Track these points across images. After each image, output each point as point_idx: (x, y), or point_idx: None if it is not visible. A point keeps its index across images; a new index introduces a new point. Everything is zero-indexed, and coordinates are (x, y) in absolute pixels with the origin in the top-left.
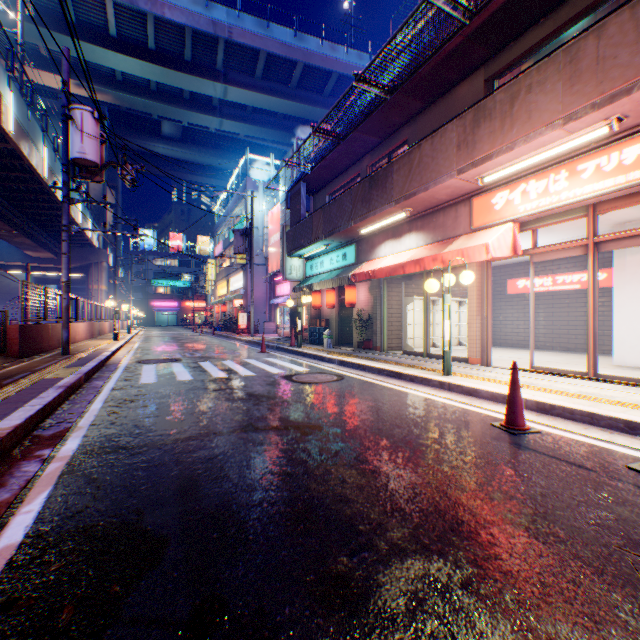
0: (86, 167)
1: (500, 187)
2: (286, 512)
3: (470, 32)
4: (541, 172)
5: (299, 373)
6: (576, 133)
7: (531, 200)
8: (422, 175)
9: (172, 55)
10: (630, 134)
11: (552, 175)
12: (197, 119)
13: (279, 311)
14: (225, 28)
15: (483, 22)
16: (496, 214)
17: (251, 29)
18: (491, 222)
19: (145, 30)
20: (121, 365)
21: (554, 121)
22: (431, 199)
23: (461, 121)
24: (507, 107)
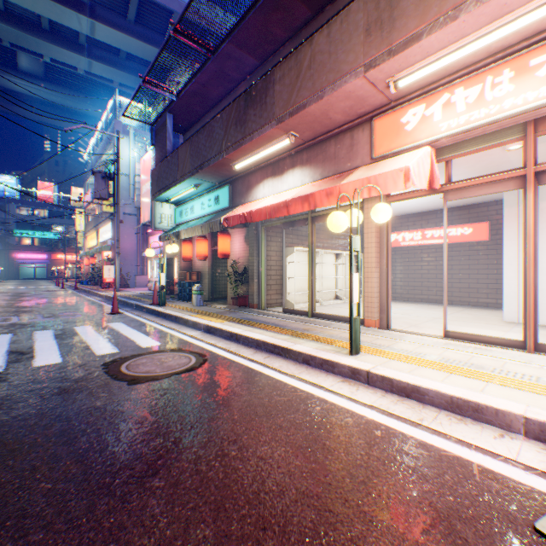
0: None
1: (413, 100)
2: None
3: None
4: (474, 74)
5: (140, 353)
6: None
7: (458, 114)
8: (315, 79)
9: None
10: None
11: (490, 77)
12: (60, 54)
13: (150, 263)
14: None
15: None
16: (408, 136)
17: None
18: (400, 147)
19: None
20: None
21: None
22: (324, 118)
23: None
24: None
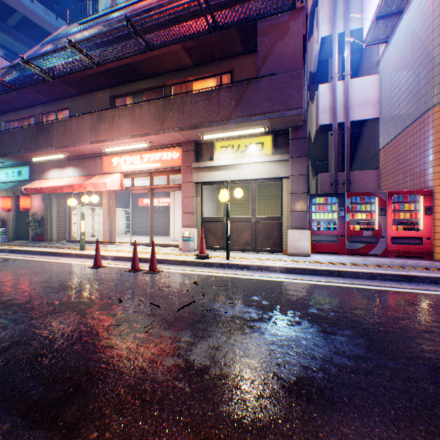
0: None
1: (116, 155)
2: None
3: (99, 71)
4: (131, 153)
5: None
6: (138, 143)
7: (128, 165)
8: (73, 137)
9: None
10: (158, 148)
11: (135, 156)
12: None
13: None
14: None
15: (105, 71)
16: (114, 168)
17: None
18: (112, 171)
19: None
20: None
21: (129, 135)
22: (80, 151)
23: (93, 117)
24: (112, 120)
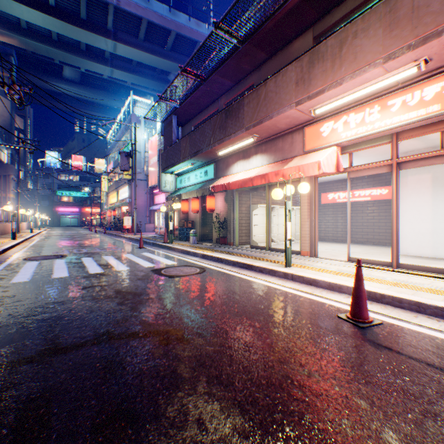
0: None
1: (327, 119)
2: None
3: None
4: (359, 107)
5: (168, 266)
6: (391, 72)
7: (351, 128)
8: (268, 107)
9: (70, 12)
10: (429, 76)
11: (368, 109)
12: (92, 67)
13: (157, 215)
14: None
15: None
16: (324, 140)
17: (135, 1)
18: (320, 146)
19: None
20: (4, 263)
21: (376, 60)
22: (274, 127)
23: (299, 63)
24: (337, 50)
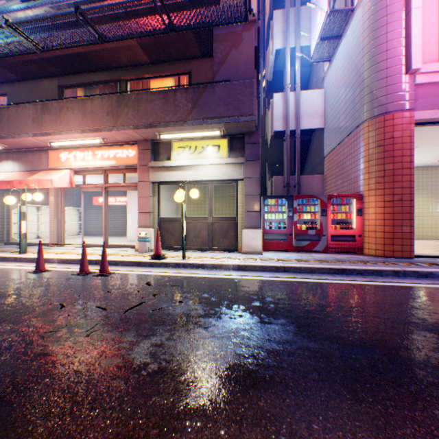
0: None
1: (65, 149)
2: None
3: (44, 58)
4: (83, 149)
5: None
6: (90, 138)
7: (79, 161)
8: (11, 128)
9: None
10: (113, 145)
11: (87, 152)
12: None
13: None
14: None
15: (51, 57)
16: (63, 163)
17: None
18: (60, 167)
19: None
20: None
21: (79, 130)
22: (21, 144)
23: (36, 106)
24: (59, 112)
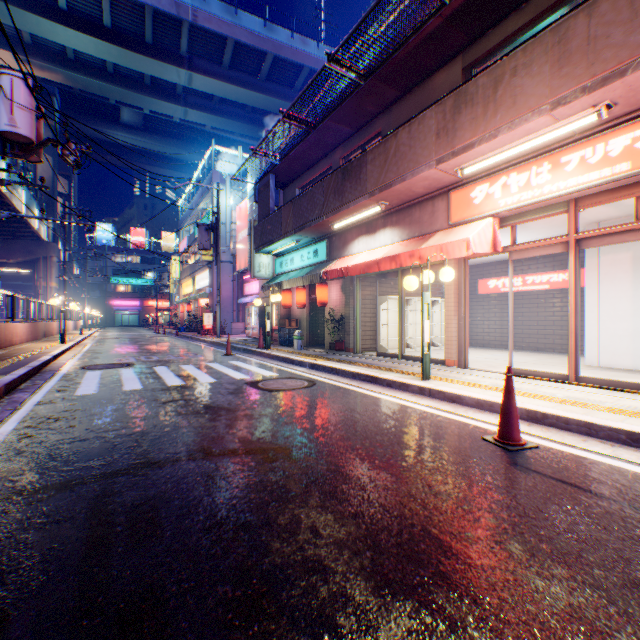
0: (18, 143)
1: (480, 180)
2: (234, 600)
3: (450, 13)
4: (523, 164)
5: (266, 378)
6: (563, 121)
7: (512, 194)
8: (399, 165)
9: (131, 35)
10: (616, 124)
11: (534, 167)
12: (160, 107)
13: (247, 311)
14: (189, 11)
15: (463, 3)
16: (475, 208)
17: (218, 14)
18: (470, 217)
19: (100, 5)
20: (60, 372)
21: (541, 106)
22: (408, 192)
23: (441, 107)
24: (490, 92)
